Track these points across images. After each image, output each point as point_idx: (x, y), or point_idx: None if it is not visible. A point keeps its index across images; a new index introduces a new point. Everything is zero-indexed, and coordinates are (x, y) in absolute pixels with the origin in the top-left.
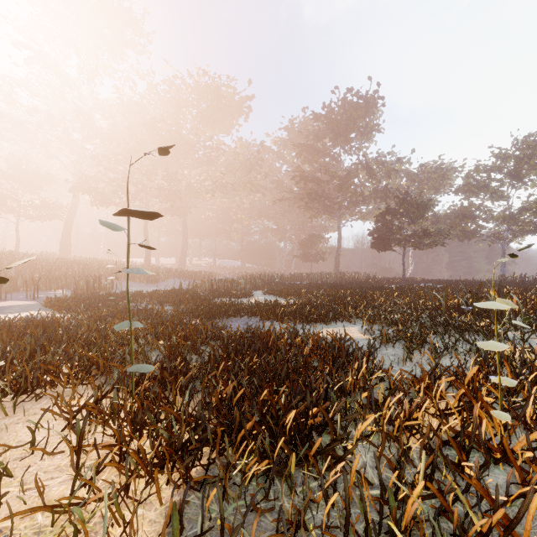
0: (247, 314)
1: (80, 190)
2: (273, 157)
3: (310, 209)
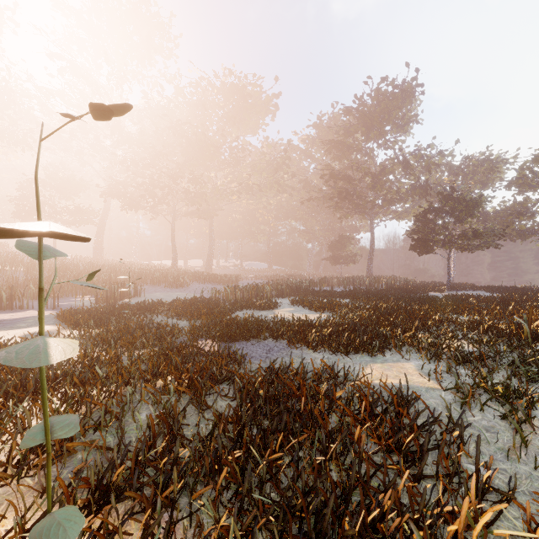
0: (271, 336)
1: (111, 195)
2: (301, 156)
3: (341, 209)
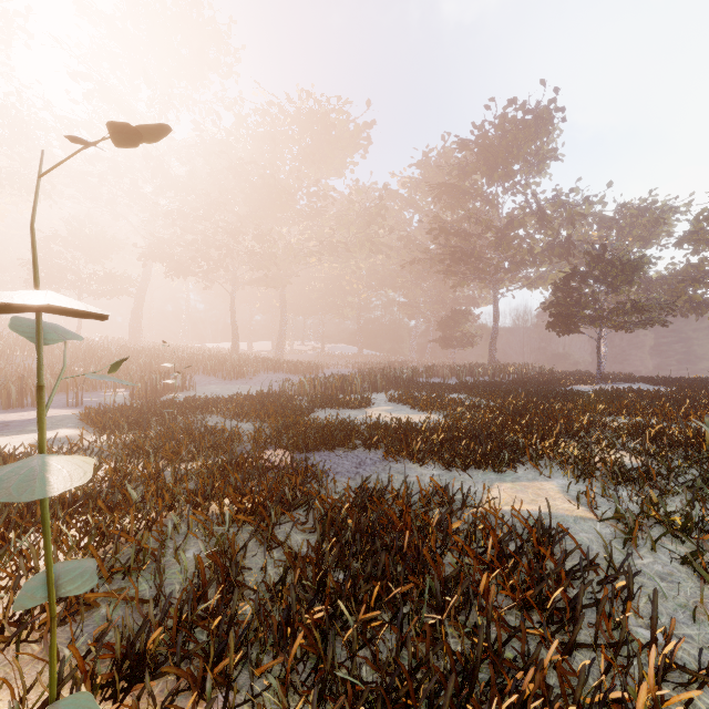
0: (362, 444)
1: (152, 257)
2: (401, 204)
3: (454, 274)
